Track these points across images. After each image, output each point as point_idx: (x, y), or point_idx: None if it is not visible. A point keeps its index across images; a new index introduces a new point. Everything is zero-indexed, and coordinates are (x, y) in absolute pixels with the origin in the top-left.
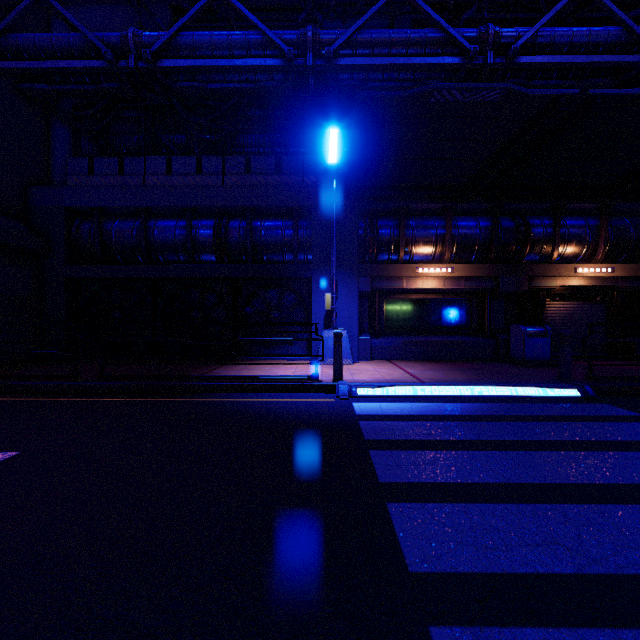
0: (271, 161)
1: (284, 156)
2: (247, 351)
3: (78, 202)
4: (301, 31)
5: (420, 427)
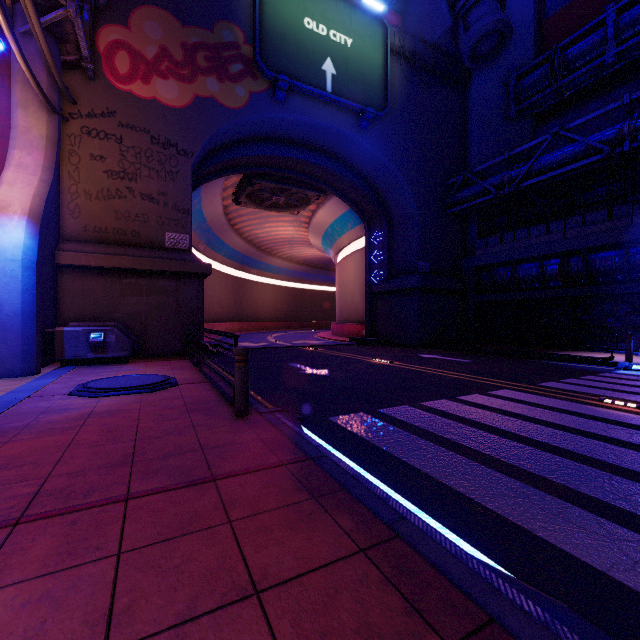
0: (603, 213)
1: (614, 207)
2: (584, 345)
3: (479, 263)
4: (618, 130)
5: (637, 377)
